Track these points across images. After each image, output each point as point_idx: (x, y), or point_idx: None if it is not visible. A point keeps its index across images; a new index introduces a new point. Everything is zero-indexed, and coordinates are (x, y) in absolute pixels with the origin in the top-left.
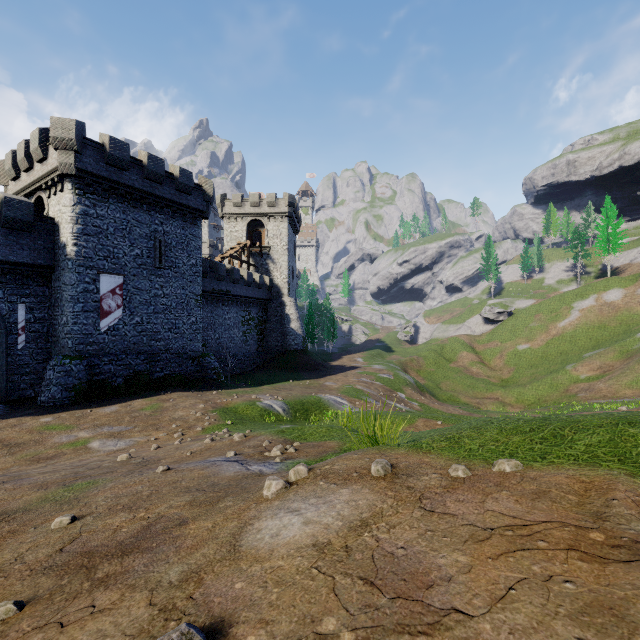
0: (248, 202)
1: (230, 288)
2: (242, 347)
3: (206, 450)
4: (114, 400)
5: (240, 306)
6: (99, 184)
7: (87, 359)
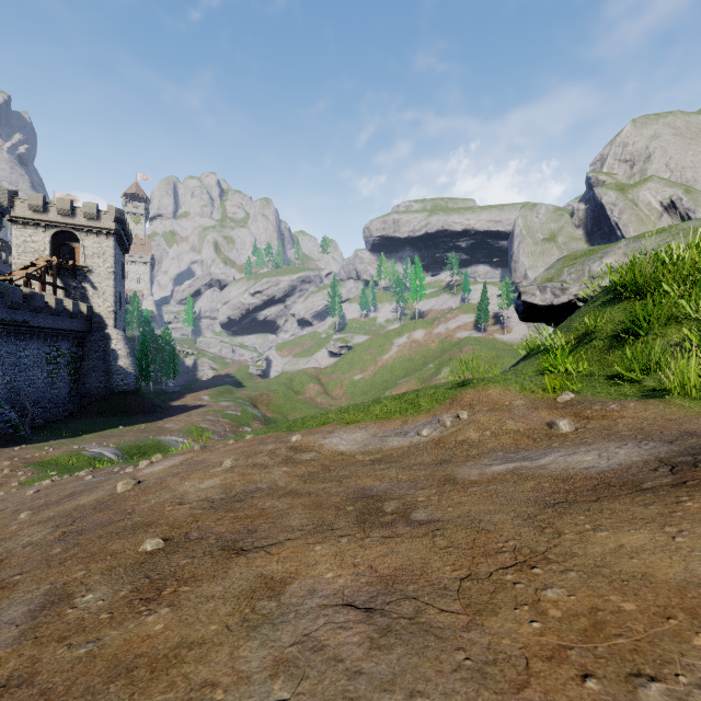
0: (54, 207)
1: (29, 318)
2: (47, 391)
3: (53, 486)
4: None
5: (44, 340)
6: None
7: None
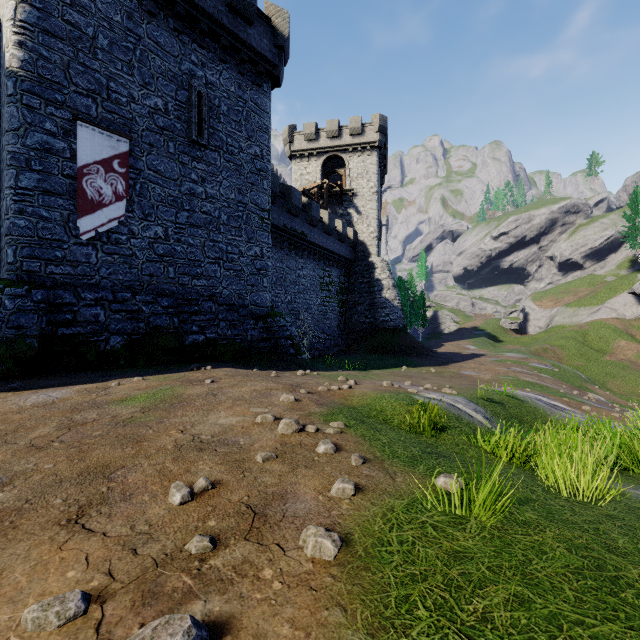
0: (324, 132)
1: (306, 231)
2: (320, 320)
3: None
4: (85, 377)
5: (318, 262)
6: None
7: (46, 290)
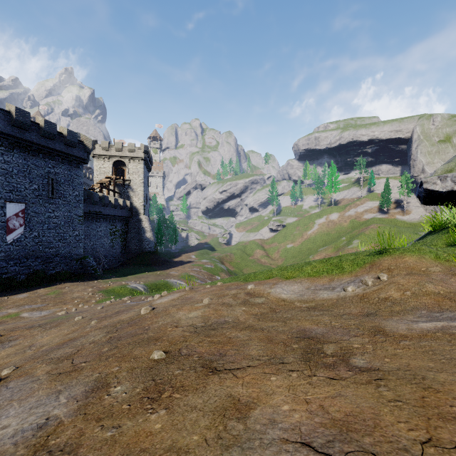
0: (114, 148)
1: (101, 210)
2: (110, 250)
3: (111, 305)
4: (22, 290)
5: (109, 222)
6: (6, 139)
7: None
